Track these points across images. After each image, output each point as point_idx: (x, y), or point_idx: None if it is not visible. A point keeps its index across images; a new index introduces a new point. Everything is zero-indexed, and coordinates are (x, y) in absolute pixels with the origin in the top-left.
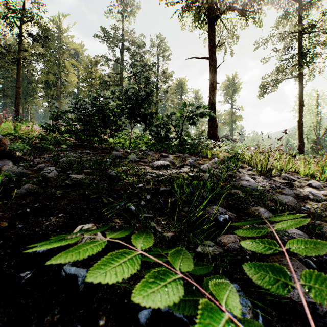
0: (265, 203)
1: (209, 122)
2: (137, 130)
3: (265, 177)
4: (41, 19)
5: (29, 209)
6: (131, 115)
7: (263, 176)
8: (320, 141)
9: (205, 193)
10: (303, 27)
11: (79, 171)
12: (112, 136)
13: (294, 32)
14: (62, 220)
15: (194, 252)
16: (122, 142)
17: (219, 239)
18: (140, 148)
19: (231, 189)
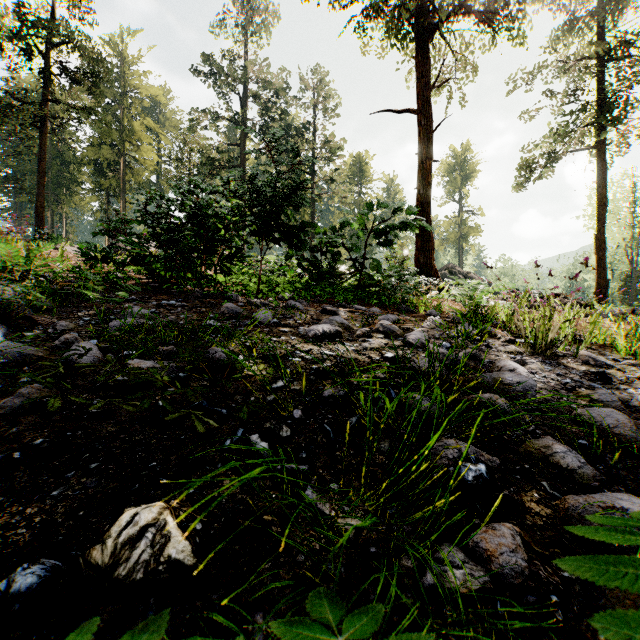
0: (566, 430)
1: (418, 239)
2: (273, 256)
3: (545, 359)
4: (86, 40)
5: (21, 452)
6: (260, 227)
7: (540, 357)
8: (638, 276)
9: (423, 402)
10: (607, 49)
11: (147, 353)
12: (223, 271)
13: (588, 58)
14: (94, 481)
15: (417, 585)
16: (244, 282)
17: (475, 540)
18: (280, 294)
19: (478, 390)
